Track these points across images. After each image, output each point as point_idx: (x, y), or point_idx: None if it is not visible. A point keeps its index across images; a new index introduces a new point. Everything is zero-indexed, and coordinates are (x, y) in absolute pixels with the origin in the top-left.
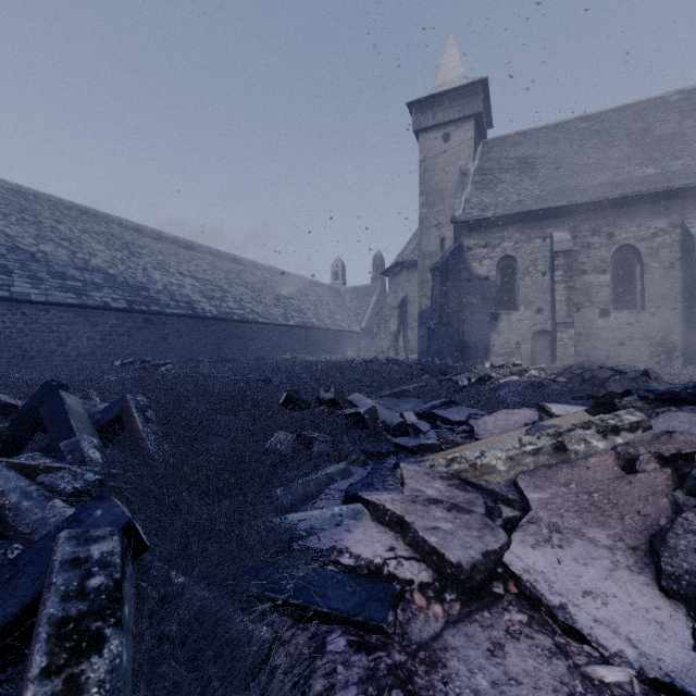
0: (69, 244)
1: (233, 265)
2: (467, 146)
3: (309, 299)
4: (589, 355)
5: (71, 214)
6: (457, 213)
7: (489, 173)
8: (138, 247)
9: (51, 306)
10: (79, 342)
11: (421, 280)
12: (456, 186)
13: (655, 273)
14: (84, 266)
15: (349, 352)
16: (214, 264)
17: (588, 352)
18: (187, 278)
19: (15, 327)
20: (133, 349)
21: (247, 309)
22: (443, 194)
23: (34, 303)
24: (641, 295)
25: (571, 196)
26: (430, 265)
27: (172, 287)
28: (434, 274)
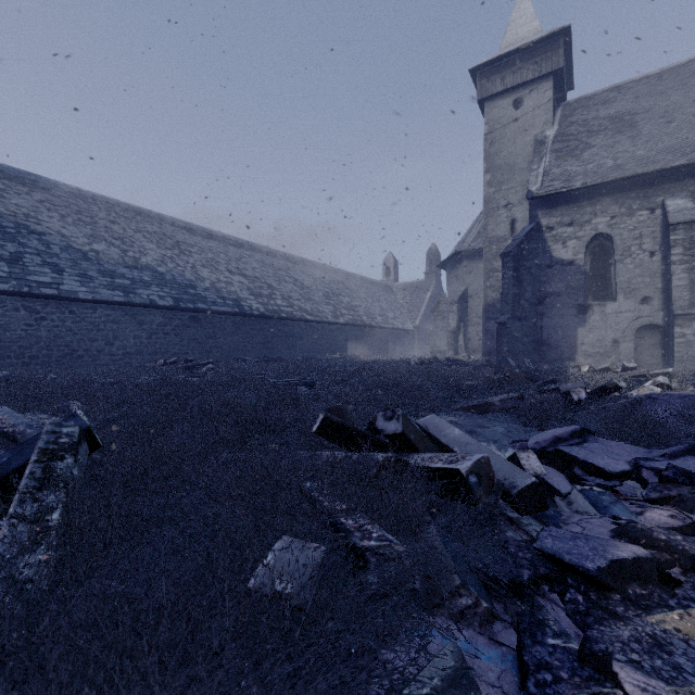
0: (121, 243)
1: (282, 263)
2: (543, 110)
3: (359, 296)
4: None
5: (126, 215)
6: (533, 187)
7: (573, 138)
8: (189, 245)
9: (99, 304)
10: (126, 340)
11: (486, 269)
12: (529, 158)
13: None
14: (133, 265)
15: (402, 352)
16: (263, 262)
17: None
18: (235, 276)
19: (64, 326)
20: (179, 348)
21: (295, 306)
22: (513, 169)
23: (82, 302)
24: None
25: (692, 152)
26: (497, 252)
27: (220, 285)
28: (505, 260)
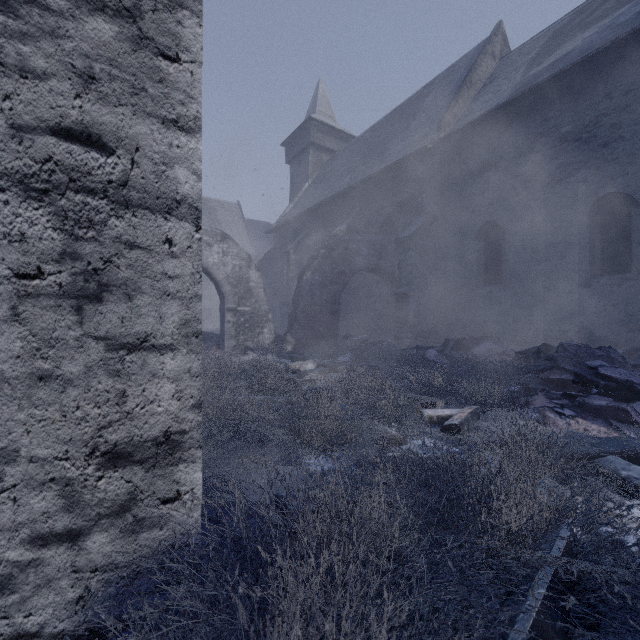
0: None
1: None
2: None
3: None
4: None
5: None
6: None
7: None
8: None
9: None
10: None
11: None
12: None
13: None
14: None
15: None
16: None
17: None
18: None
19: None
20: None
21: None
22: None
23: None
24: None
25: None
26: None
27: None
28: None
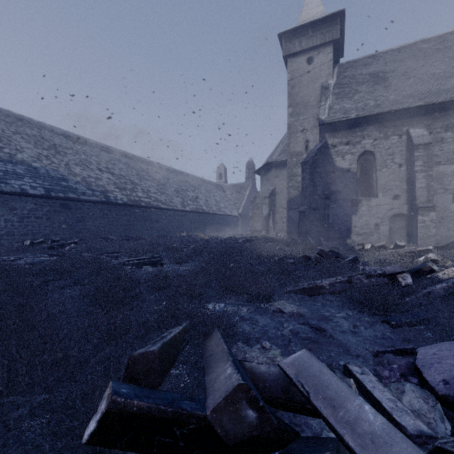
0: None
1: (144, 166)
2: (327, 66)
3: (201, 192)
4: (443, 235)
5: (6, 120)
6: (323, 117)
7: (347, 86)
8: (65, 148)
9: None
10: None
11: (289, 174)
12: (318, 99)
13: None
14: (8, 159)
15: (230, 231)
16: (129, 164)
17: (442, 233)
18: (104, 173)
19: None
20: (50, 230)
21: (152, 198)
22: (307, 105)
23: None
24: None
25: (425, 98)
26: (296, 162)
27: (90, 179)
28: (304, 167)
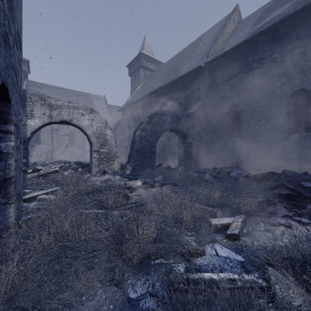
0: None
1: None
2: None
3: None
4: (63, 158)
5: None
6: None
7: None
8: None
9: None
10: None
11: None
12: None
13: (78, 138)
14: None
15: None
16: None
17: (63, 157)
18: None
19: None
20: None
21: None
22: None
23: None
24: (75, 143)
25: None
26: None
27: None
28: None
